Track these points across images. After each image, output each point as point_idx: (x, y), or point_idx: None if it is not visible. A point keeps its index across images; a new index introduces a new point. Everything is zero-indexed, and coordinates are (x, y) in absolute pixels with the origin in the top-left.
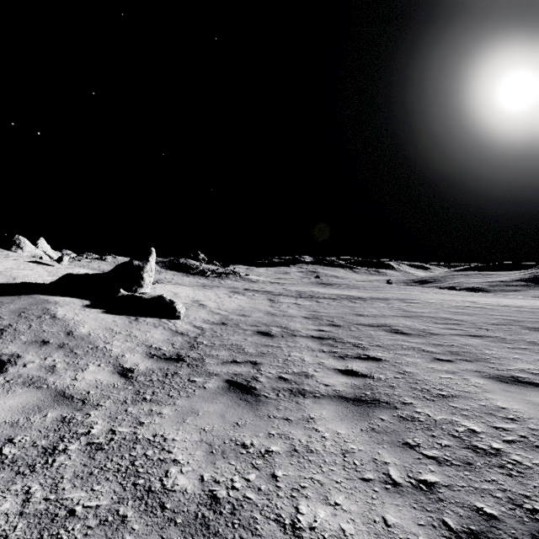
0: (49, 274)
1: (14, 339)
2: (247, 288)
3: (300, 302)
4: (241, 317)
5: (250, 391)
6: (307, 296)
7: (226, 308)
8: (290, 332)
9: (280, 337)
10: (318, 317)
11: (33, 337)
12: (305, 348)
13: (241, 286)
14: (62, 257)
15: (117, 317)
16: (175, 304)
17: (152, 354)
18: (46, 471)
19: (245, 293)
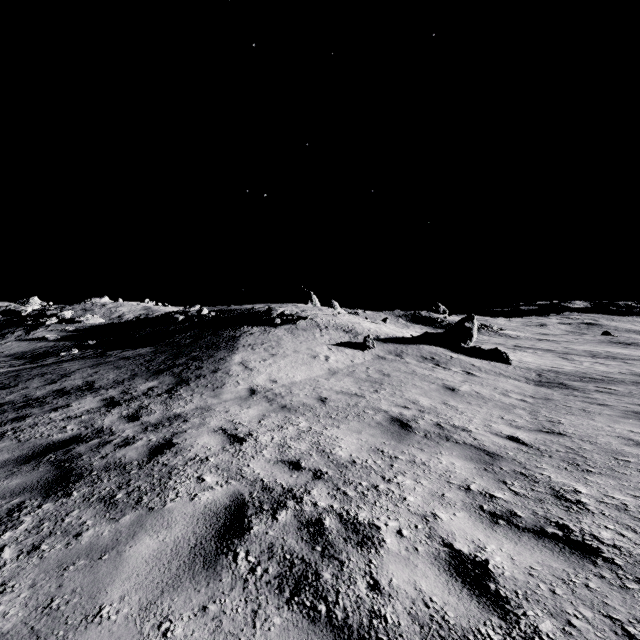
0: (394, 331)
1: (454, 365)
2: (515, 345)
3: (602, 362)
4: (553, 368)
5: (615, 393)
6: (607, 357)
7: (529, 361)
8: (615, 379)
9: (609, 380)
10: (637, 374)
11: (460, 365)
12: (637, 386)
13: (505, 343)
14: (386, 318)
15: (479, 360)
16: (507, 354)
17: (527, 379)
18: (557, 396)
19: (524, 350)
